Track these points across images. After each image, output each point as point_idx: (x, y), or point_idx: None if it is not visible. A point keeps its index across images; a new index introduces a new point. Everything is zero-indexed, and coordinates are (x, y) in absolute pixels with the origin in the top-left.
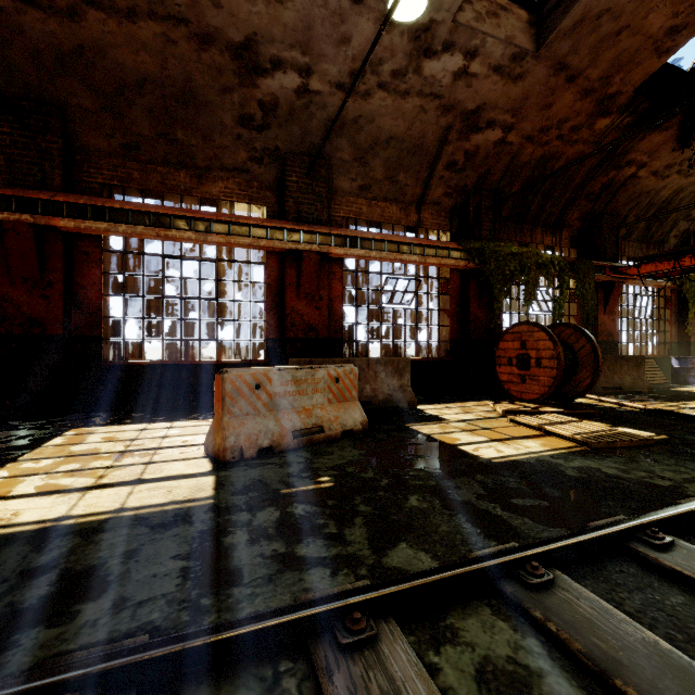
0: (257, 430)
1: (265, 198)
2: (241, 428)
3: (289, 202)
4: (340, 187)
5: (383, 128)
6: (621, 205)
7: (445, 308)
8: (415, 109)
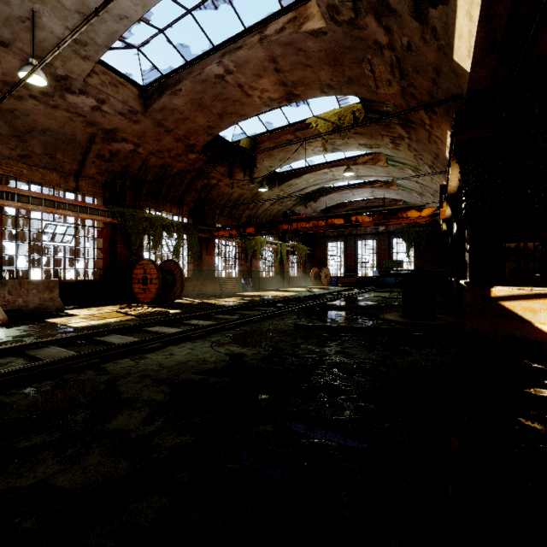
0: None
1: None
2: None
3: None
4: None
5: (39, 122)
6: (215, 198)
7: (101, 247)
8: (65, 117)
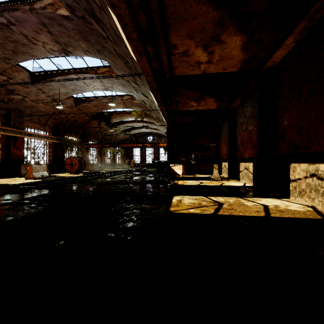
0: (37, 175)
1: (1, 119)
2: (35, 174)
3: (12, 122)
4: (24, 118)
5: (40, 109)
6: (90, 130)
7: (50, 151)
8: (49, 108)
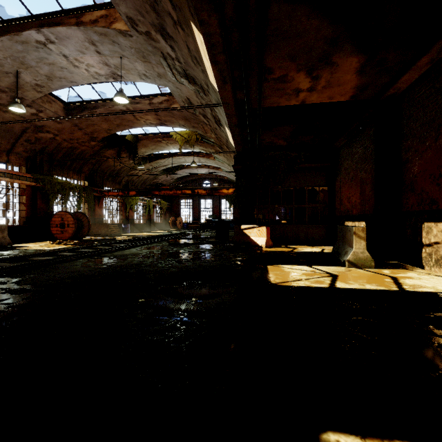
0: None
1: None
2: None
3: None
4: None
5: None
6: (104, 168)
7: (23, 202)
8: (10, 117)
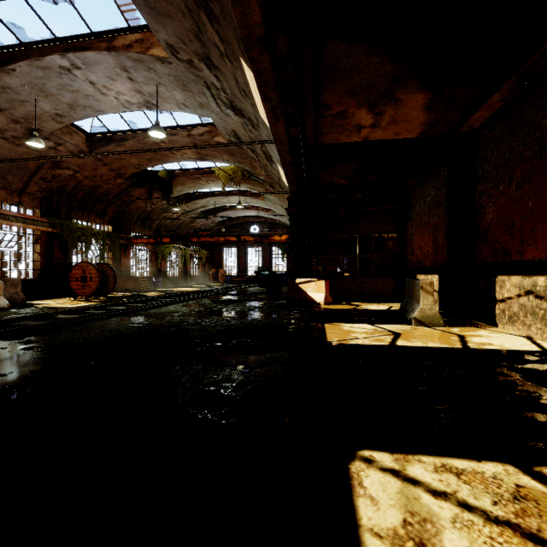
0: None
1: None
2: None
3: None
4: None
5: (1, 154)
6: (132, 210)
7: (38, 251)
8: (24, 152)
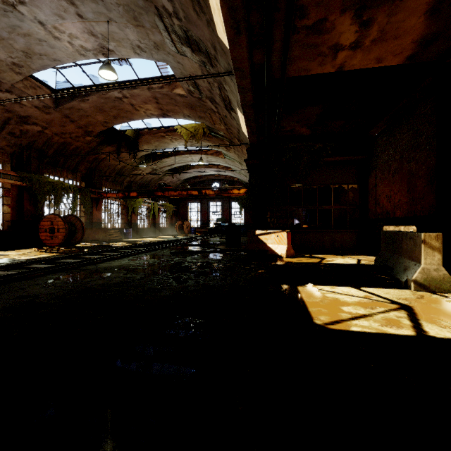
0: None
1: None
2: None
3: None
4: None
5: None
6: (103, 167)
7: (8, 204)
8: None
